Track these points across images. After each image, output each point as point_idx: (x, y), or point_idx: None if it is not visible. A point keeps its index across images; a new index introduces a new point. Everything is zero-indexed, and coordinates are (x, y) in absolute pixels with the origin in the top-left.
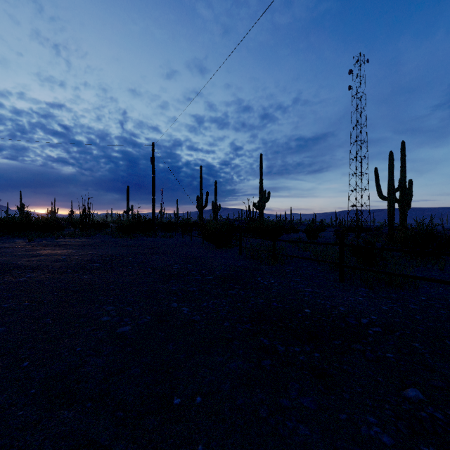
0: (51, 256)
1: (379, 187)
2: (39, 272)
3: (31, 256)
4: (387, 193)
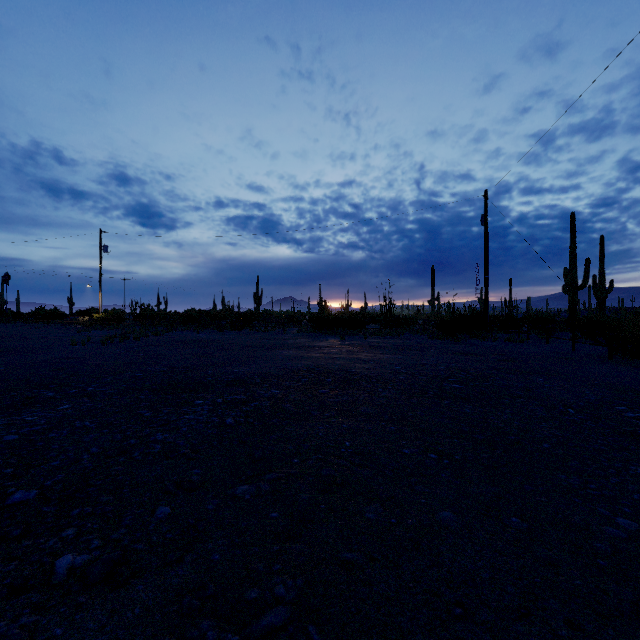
0: (382, 363)
1: None
2: (391, 389)
3: (360, 361)
4: None
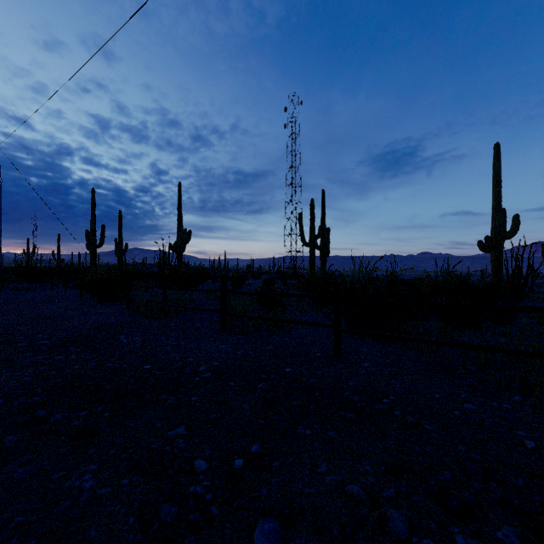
0: None
1: (302, 233)
2: None
3: None
4: (309, 239)
